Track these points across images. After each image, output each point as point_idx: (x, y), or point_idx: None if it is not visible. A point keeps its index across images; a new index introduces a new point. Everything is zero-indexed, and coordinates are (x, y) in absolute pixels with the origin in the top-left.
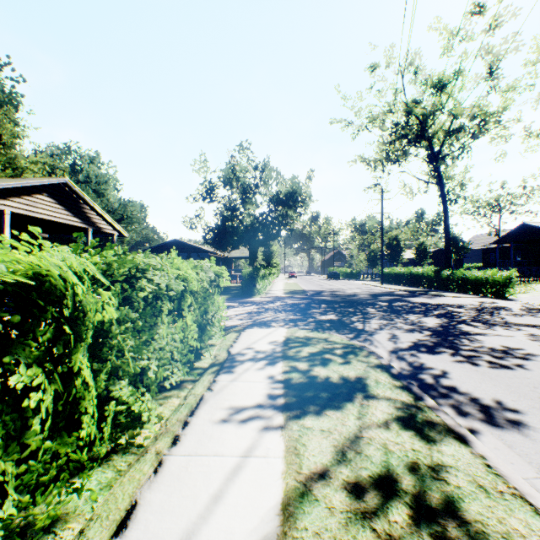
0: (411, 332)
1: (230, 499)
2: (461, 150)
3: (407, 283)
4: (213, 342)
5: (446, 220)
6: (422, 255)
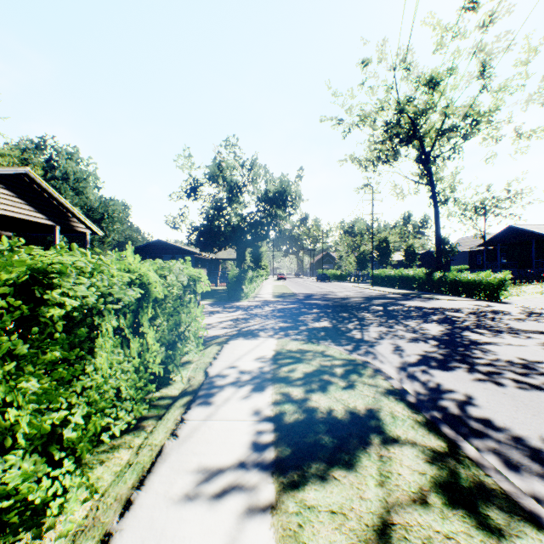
0: (415, 341)
1: None
2: (453, 150)
3: (397, 286)
4: (190, 358)
5: (437, 222)
6: (411, 257)
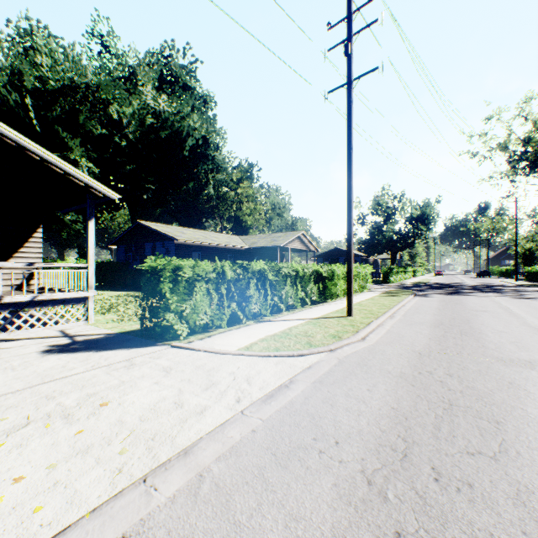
0: (445, 292)
1: (370, 295)
2: None
3: None
4: (367, 290)
5: None
6: None
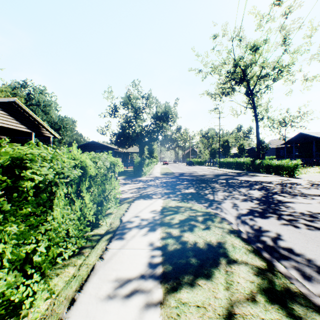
0: (245, 201)
1: None
2: (267, 88)
3: (234, 168)
4: (111, 211)
5: (257, 130)
6: (242, 151)
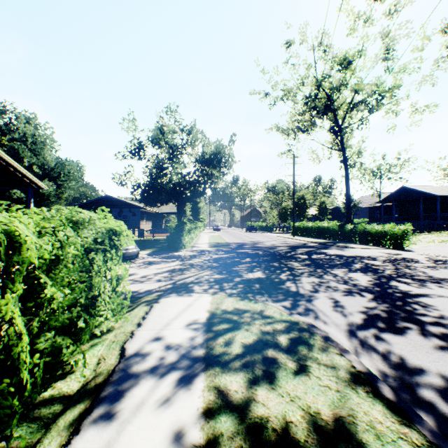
0: (351, 294)
1: None
2: (361, 121)
3: (314, 236)
4: (111, 323)
5: (347, 182)
6: (323, 211)
